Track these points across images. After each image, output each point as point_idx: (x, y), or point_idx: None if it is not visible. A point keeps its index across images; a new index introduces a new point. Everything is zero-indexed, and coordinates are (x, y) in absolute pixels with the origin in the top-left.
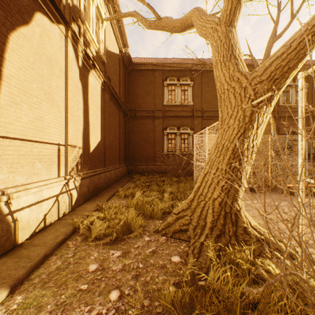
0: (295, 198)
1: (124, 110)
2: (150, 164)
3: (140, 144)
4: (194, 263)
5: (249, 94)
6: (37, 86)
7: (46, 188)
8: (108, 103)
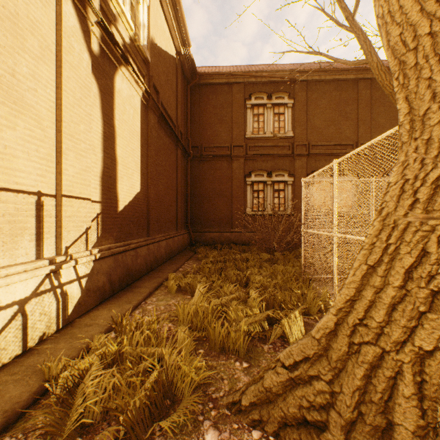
0: None
1: (184, 147)
2: (225, 230)
3: (208, 199)
4: None
5: None
6: None
7: None
8: (155, 131)
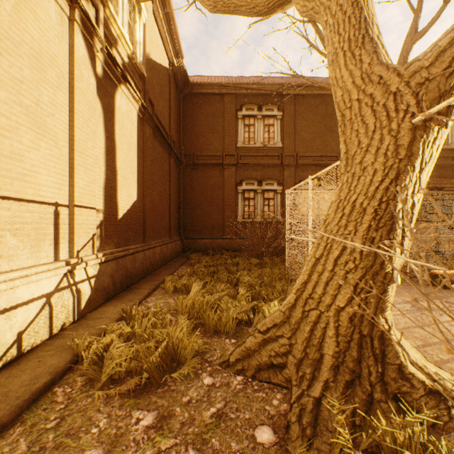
0: (453, 294)
1: (176, 155)
2: (217, 237)
3: (201, 207)
4: (304, 451)
5: (406, 104)
6: (9, 98)
7: (23, 283)
8: (150, 142)
